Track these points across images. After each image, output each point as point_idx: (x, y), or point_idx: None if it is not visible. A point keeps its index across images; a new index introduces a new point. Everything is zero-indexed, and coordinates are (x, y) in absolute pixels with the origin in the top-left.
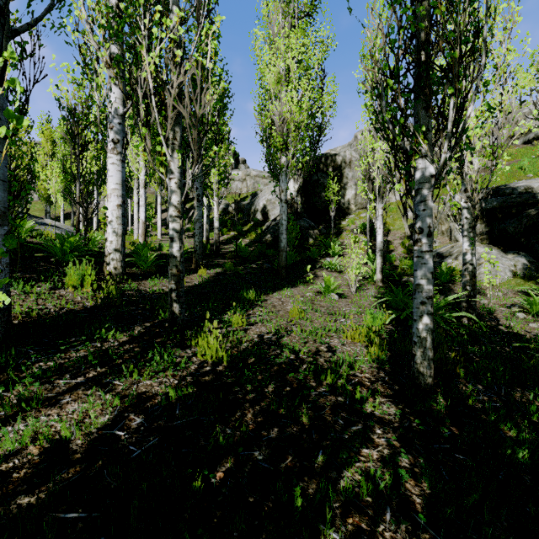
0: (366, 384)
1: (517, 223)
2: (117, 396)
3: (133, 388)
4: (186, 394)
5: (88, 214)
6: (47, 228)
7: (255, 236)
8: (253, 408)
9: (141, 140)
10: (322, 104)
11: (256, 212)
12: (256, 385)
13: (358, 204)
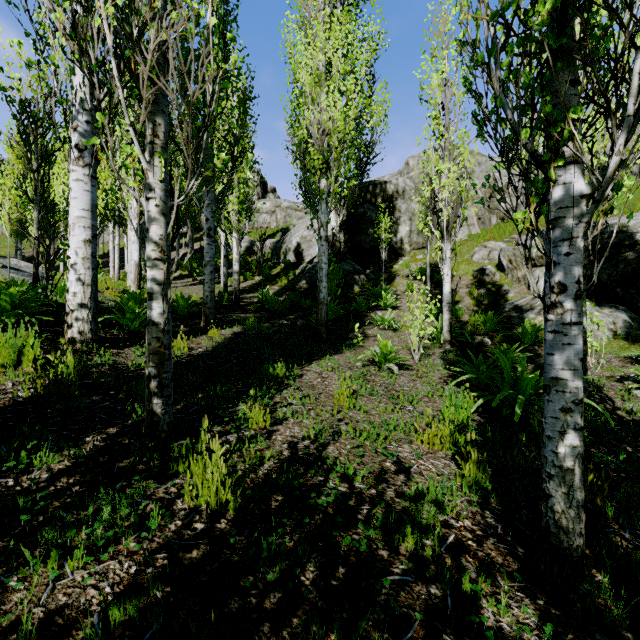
0: (471, 546)
1: (612, 269)
2: None
3: (41, 598)
4: (147, 606)
5: (52, 252)
6: None
7: (287, 282)
8: (276, 636)
9: (99, 134)
10: (370, 117)
11: (288, 252)
12: (284, 565)
13: (413, 243)
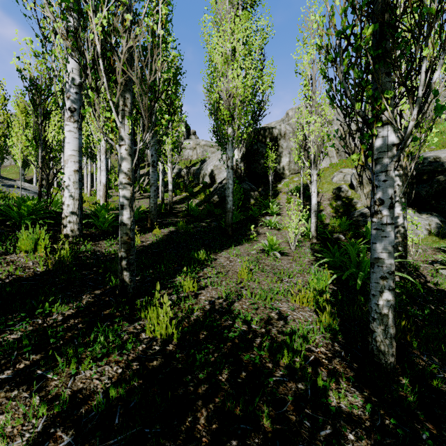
0: (324, 362)
1: (429, 188)
2: (42, 405)
3: (68, 384)
4: (130, 390)
5: (50, 178)
6: (13, 190)
7: (204, 196)
8: (206, 407)
9: (90, 105)
10: (262, 83)
11: (205, 176)
12: (209, 370)
13: (291, 170)
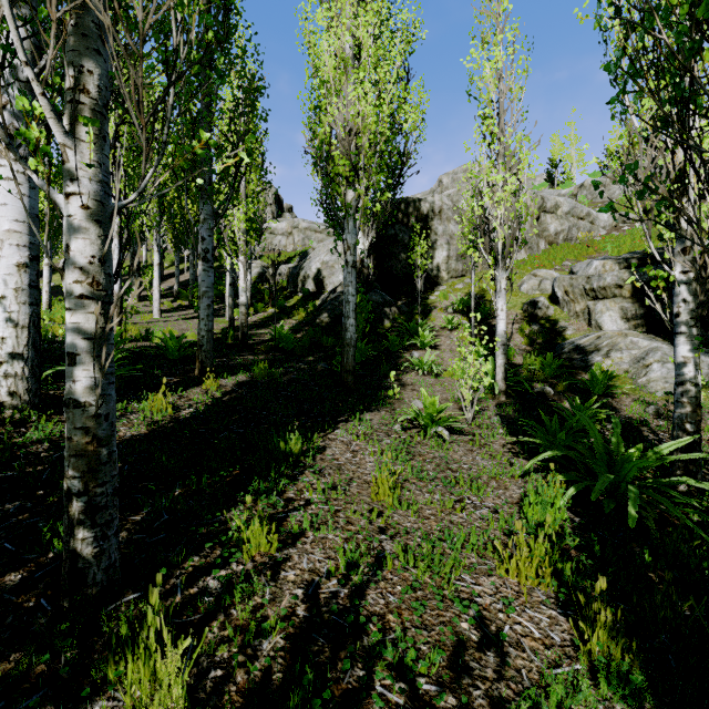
0: None
1: None
2: None
3: None
4: None
5: None
6: None
7: (305, 315)
8: None
9: None
10: (404, 121)
11: (306, 280)
12: None
13: (451, 270)
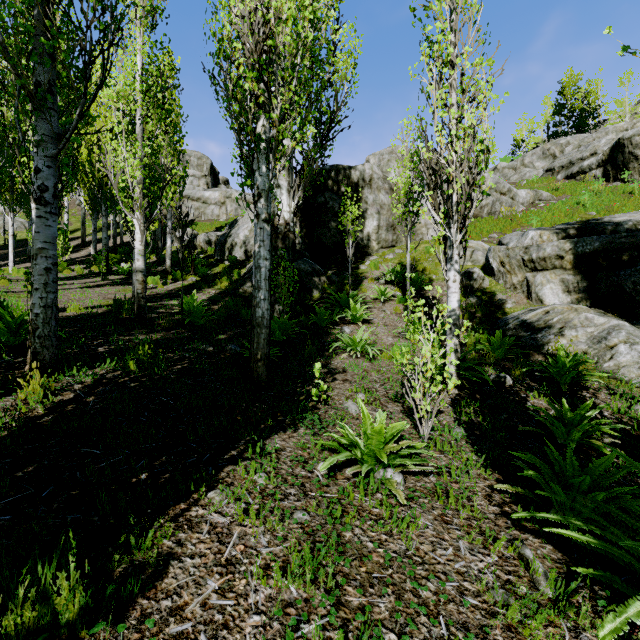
0: None
1: (639, 276)
2: None
3: None
4: None
5: None
6: None
7: (228, 284)
8: None
9: None
10: (334, 72)
11: (234, 247)
12: None
13: (381, 240)
